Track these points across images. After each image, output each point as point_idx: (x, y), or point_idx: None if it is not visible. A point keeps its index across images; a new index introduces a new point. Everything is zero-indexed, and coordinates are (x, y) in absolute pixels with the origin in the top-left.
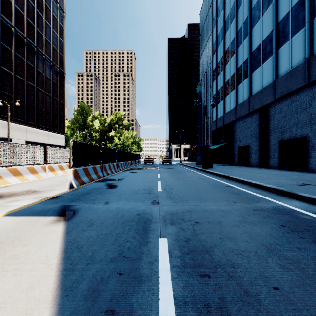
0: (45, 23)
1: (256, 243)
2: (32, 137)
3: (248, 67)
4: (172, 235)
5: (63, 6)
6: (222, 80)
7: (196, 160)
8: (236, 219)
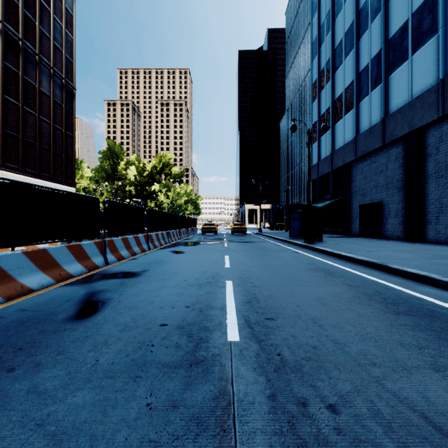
0: (39, 3)
1: None
2: None
3: (382, 65)
4: None
5: None
6: (330, 96)
7: (291, 228)
8: None
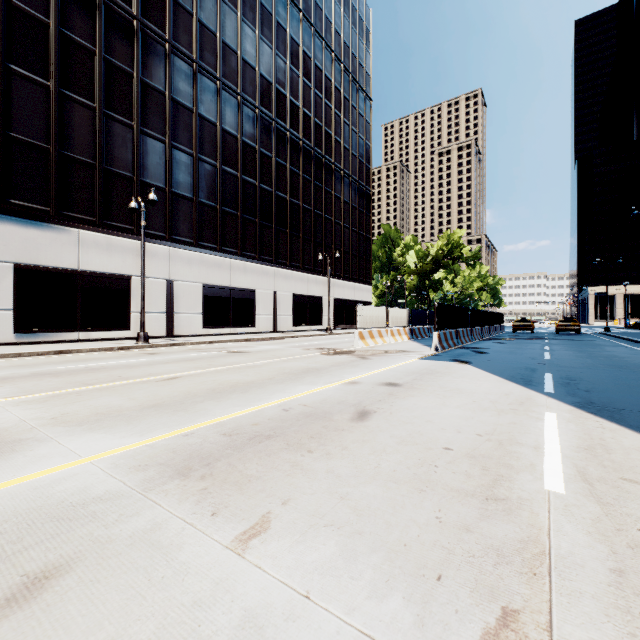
0: (351, 131)
1: (626, 380)
2: (339, 292)
3: None
4: (555, 373)
5: (370, 91)
6: None
7: None
8: (628, 375)
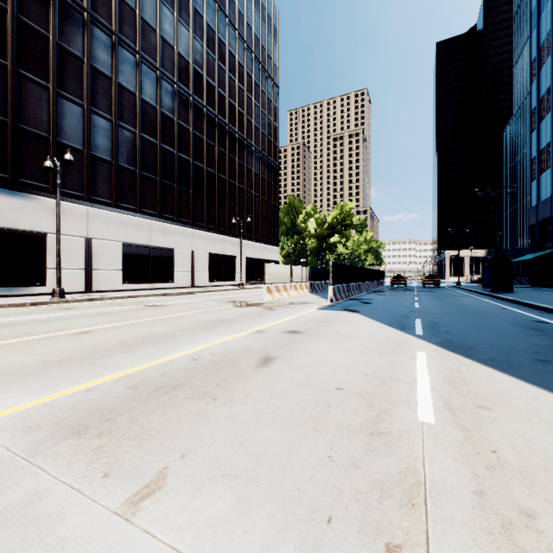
0: (261, 113)
1: (474, 323)
2: (250, 252)
3: None
4: (423, 319)
5: (277, 80)
6: (550, 130)
7: (484, 281)
8: (475, 319)
